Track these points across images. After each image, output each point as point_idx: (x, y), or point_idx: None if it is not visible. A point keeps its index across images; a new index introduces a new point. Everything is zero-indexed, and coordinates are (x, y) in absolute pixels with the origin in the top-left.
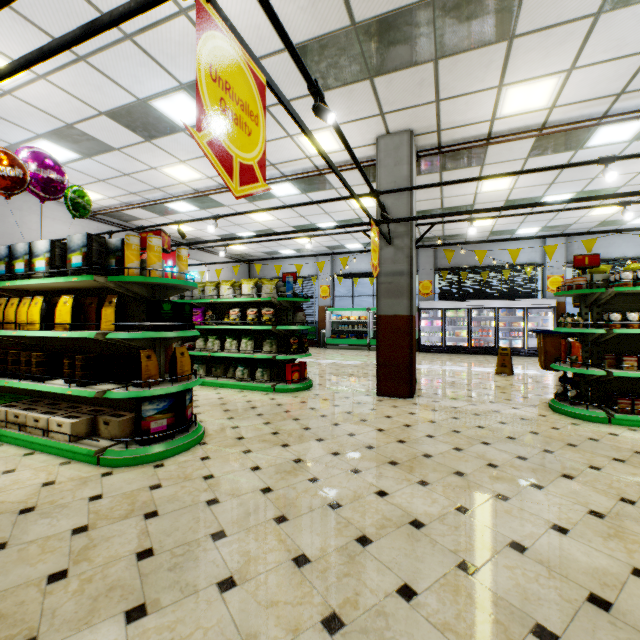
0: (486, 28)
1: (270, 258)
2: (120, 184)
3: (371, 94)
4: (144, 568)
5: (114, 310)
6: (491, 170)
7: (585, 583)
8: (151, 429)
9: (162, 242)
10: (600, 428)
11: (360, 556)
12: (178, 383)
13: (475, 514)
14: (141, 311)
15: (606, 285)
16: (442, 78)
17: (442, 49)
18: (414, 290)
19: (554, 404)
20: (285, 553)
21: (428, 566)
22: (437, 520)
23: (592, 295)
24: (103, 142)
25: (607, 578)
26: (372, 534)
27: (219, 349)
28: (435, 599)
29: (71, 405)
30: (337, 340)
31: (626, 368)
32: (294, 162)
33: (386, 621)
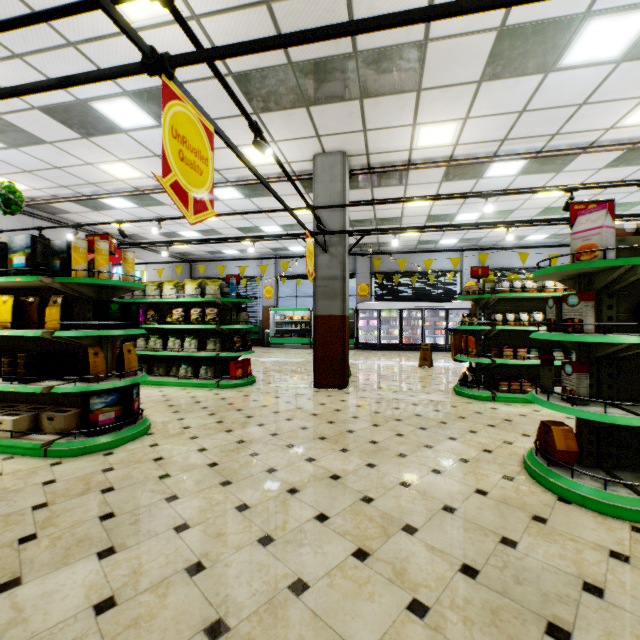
0: (399, 80)
1: (214, 260)
2: (49, 176)
3: (308, 119)
4: (108, 525)
5: (60, 309)
6: (414, 189)
7: (443, 500)
8: (99, 421)
9: (109, 246)
10: (486, 405)
11: (289, 500)
12: (126, 378)
13: (380, 467)
14: (87, 310)
15: (494, 291)
16: (367, 113)
17: (366, 91)
18: (347, 293)
19: (457, 388)
20: (230, 504)
21: (339, 501)
22: (351, 473)
23: (483, 299)
24: (33, 134)
25: (458, 496)
26: (300, 486)
27: (162, 348)
28: (341, 519)
29: (7, 405)
30: (281, 339)
31: (506, 357)
32: (238, 169)
33: (305, 535)
